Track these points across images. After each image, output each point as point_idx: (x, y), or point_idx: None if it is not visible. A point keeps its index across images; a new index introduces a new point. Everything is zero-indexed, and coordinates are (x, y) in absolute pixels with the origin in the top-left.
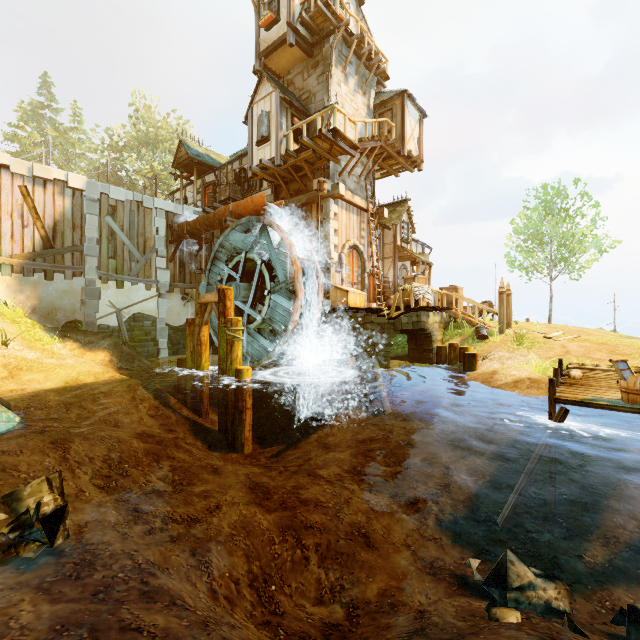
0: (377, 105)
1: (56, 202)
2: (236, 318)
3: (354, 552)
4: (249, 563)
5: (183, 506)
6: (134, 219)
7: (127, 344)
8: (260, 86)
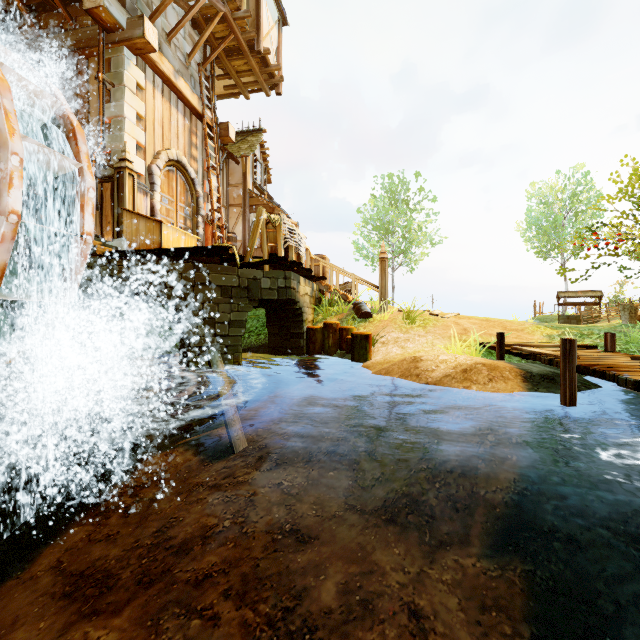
0: None
1: None
2: None
3: None
4: None
5: None
6: None
7: None
8: None
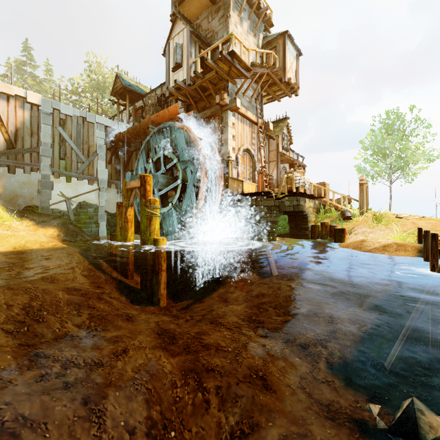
0: (264, 44)
1: (17, 113)
2: (154, 198)
3: (253, 395)
4: (149, 408)
5: (90, 350)
6: (80, 130)
7: (73, 224)
8: (175, 26)
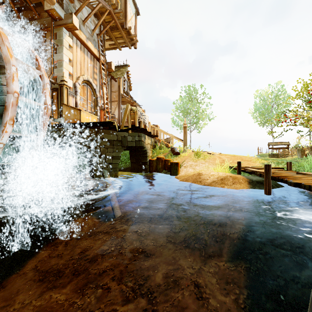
0: None
1: None
2: None
3: None
4: None
5: None
6: None
7: None
8: None
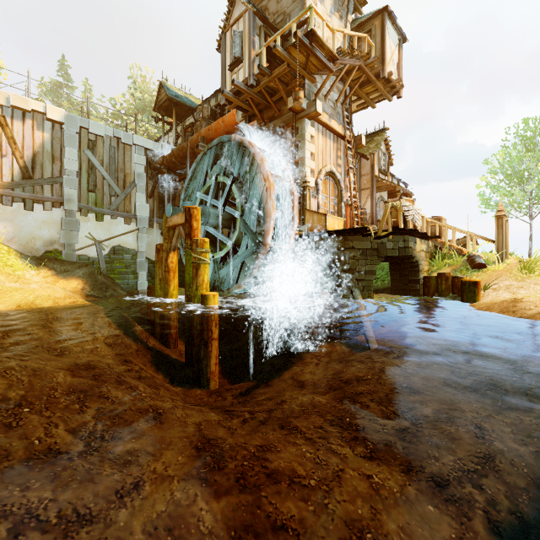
0: (354, 29)
1: (35, 134)
2: (202, 239)
3: None
4: None
5: (76, 486)
6: (114, 155)
7: (103, 274)
8: (233, 9)
